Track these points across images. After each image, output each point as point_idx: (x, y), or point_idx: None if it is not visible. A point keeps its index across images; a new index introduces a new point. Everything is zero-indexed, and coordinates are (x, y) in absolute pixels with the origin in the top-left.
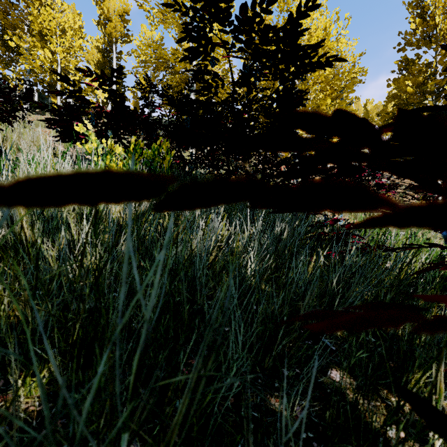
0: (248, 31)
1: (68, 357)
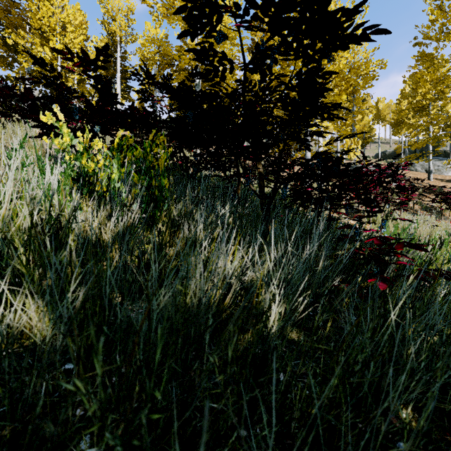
0: None
1: None
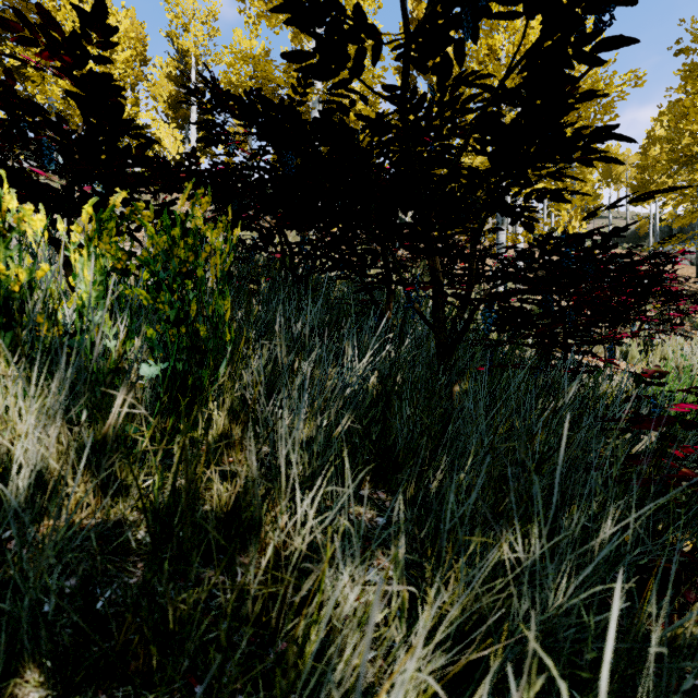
0: None
1: None
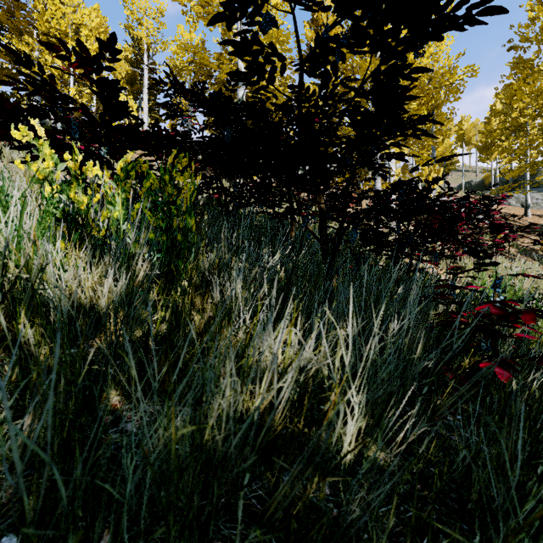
0: None
1: None
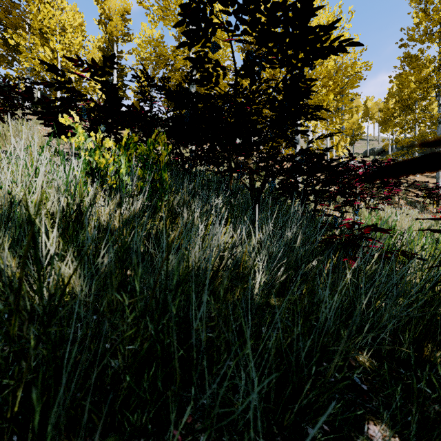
0: (254, 10)
1: (6, 437)
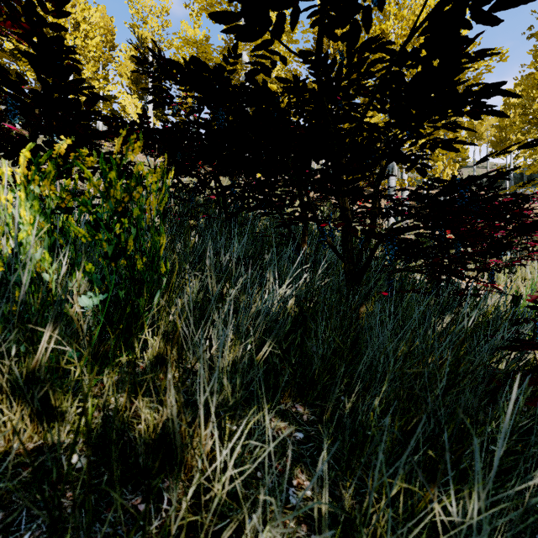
0: None
1: None
